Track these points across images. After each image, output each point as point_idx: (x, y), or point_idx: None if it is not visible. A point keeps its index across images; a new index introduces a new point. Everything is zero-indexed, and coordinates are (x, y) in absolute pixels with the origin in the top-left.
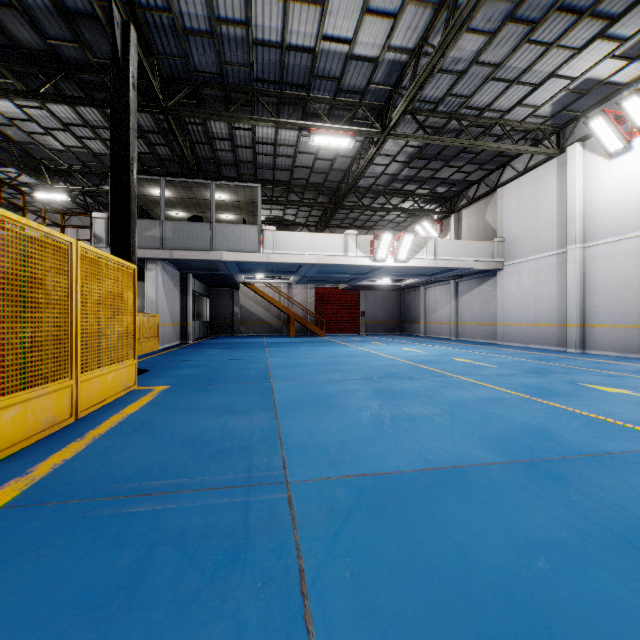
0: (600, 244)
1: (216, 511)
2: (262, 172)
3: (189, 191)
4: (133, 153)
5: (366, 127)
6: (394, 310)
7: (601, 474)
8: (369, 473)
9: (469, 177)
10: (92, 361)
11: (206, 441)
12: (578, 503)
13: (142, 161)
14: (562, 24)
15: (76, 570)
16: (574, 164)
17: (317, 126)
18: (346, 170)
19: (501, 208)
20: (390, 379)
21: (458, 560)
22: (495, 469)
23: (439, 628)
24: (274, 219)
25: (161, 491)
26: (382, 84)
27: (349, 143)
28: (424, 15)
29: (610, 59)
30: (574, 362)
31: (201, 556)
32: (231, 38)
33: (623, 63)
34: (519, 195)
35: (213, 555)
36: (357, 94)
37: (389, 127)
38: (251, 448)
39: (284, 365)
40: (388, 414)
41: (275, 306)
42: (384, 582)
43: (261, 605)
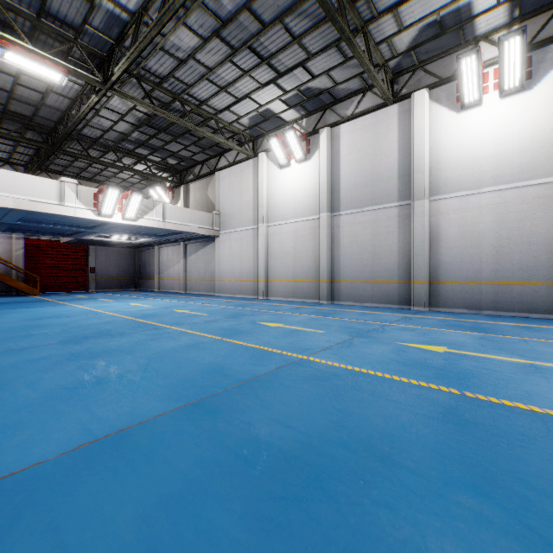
0: (276, 225)
1: None
2: None
3: None
4: None
5: (86, 72)
6: (129, 267)
7: (247, 397)
8: None
9: (195, 157)
10: None
11: None
12: (221, 432)
13: None
14: (252, 60)
15: None
16: (262, 166)
17: (10, 40)
18: (65, 111)
19: (218, 188)
20: (97, 338)
21: None
22: (163, 420)
23: None
24: None
25: None
26: (102, 32)
27: (61, 79)
28: None
29: (280, 101)
30: (260, 306)
31: None
32: None
33: (286, 107)
34: (230, 180)
35: None
36: (71, 28)
37: (111, 81)
38: None
39: None
40: (70, 382)
41: None
42: None
43: None
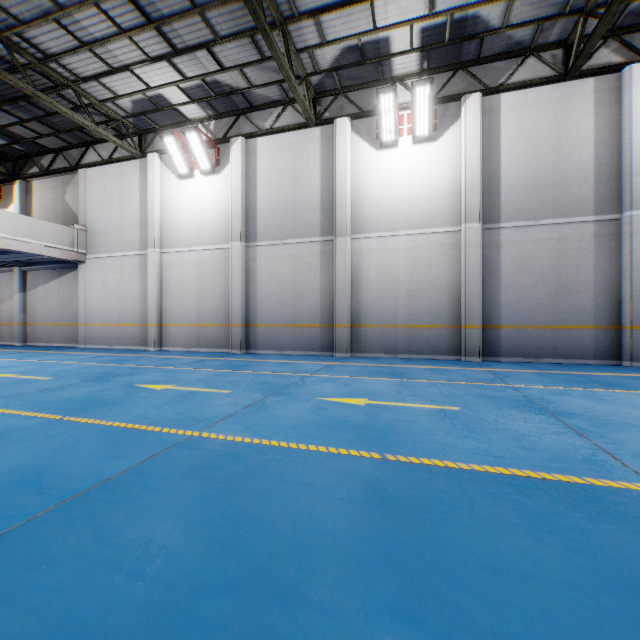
0: (174, 252)
1: None
2: None
3: None
4: None
5: None
6: None
7: (72, 527)
8: None
9: (42, 140)
10: None
11: None
12: None
13: None
14: (133, 17)
15: None
16: (154, 172)
17: None
18: None
19: (84, 192)
20: None
21: None
22: None
23: None
24: None
25: None
26: None
27: None
28: None
29: (178, 88)
30: (147, 361)
31: None
32: None
33: (188, 99)
34: (104, 184)
35: None
36: None
37: None
38: None
39: None
40: None
41: None
42: None
43: None
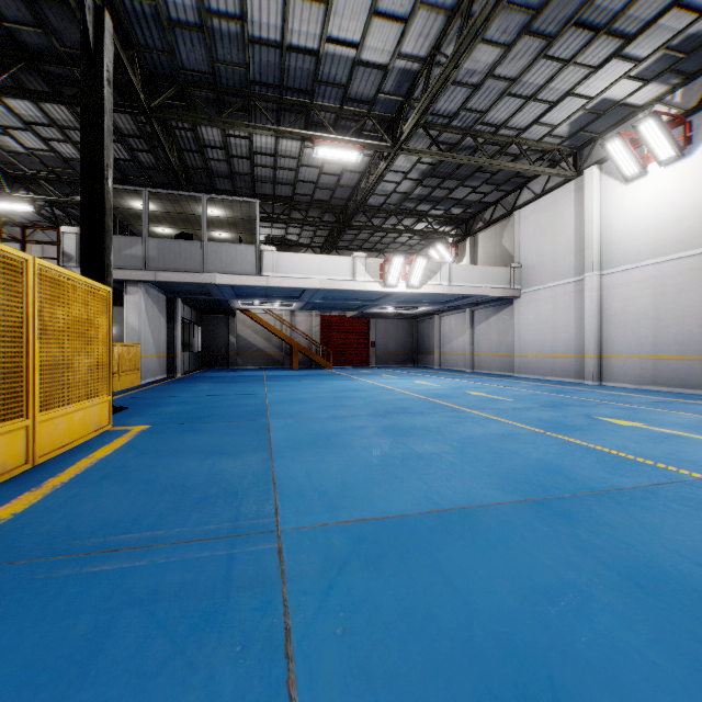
0: (617, 272)
1: (194, 567)
2: (261, 186)
3: (177, 205)
4: (108, 159)
5: (376, 140)
6: (407, 340)
7: (612, 511)
8: (370, 518)
9: (485, 198)
10: (55, 398)
11: (188, 487)
12: (587, 542)
13: (121, 169)
14: (579, 40)
15: (19, 643)
16: (591, 188)
17: (321, 137)
18: (354, 187)
19: (518, 232)
20: (399, 415)
21: (460, 609)
22: (504, 509)
23: (435, 685)
24: (275, 239)
25: (131, 546)
26: (392, 94)
27: (357, 157)
28: (436, 21)
29: (626, 80)
30: (591, 395)
31: (173, 619)
32: (224, 34)
33: (639, 84)
34: (536, 219)
35: (187, 617)
36: (365, 104)
37: (400, 141)
38: (240, 494)
39: (284, 401)
40: (395, 453)
41: (276, 335)
42: (379, 637)
43: (239, 671)
